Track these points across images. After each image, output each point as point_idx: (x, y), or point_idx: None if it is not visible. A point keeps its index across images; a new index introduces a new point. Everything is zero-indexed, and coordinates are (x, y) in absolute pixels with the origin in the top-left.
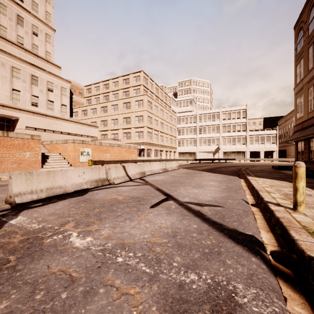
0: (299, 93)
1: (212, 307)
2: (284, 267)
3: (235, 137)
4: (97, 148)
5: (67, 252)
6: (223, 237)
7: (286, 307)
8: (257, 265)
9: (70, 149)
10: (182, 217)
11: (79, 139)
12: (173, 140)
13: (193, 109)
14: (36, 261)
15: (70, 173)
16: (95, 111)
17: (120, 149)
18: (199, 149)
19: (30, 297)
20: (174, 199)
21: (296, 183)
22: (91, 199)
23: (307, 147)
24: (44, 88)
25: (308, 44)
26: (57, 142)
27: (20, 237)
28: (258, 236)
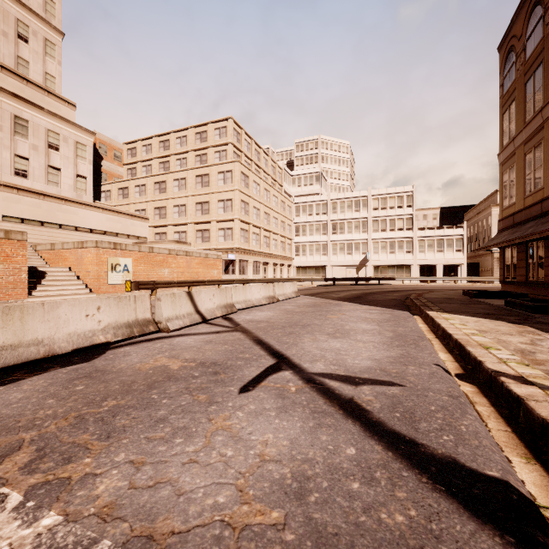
0: (507, 163)
1: None
2: None
3: (394, 240)
4: (144, 259)
5: None
6: (432, 491)
7: None
8: None
9: (90, 259)
10: (316, 419)
11: (111, 240)
12: (287, 244)
13: (322, 191)
14: None
15: (65, 311)
16: (144, 189)
17: (189, 261)
18: (332, 261)
19: None
20: (294, 366)
21: None
22: (106, 371)
23: (524, 257)
24: (41, 143)
25: (525, 75)
26: (63, 245)
27: None
28: (514, 478)
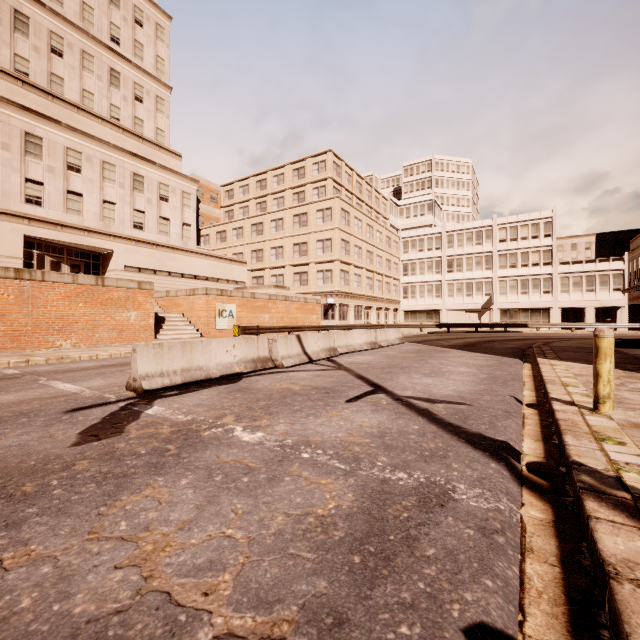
0: None
1: (419, 499)
2: (540, 478)
3: (527, 278)
4: (247, 304)
5: (236, 446)
6: (457, 441)
7: (518, 510)
8: (495, 471)
9: (201, 306)
10: (397, 415)
11: (212, 286)
12: (393, 285)
13: (435, 221)
14: (200, 451)
15: (214, 347)
16: (242, 232)
17: (288, 306)
18: (448, 304)
19: (208, 478)
20: (388, 392)
21: (596, 364)
22: (250, 389)
23: None
24: (154, 196)
25: None
26: (177, 292)
27: (169, 428)
28: (516, 444)
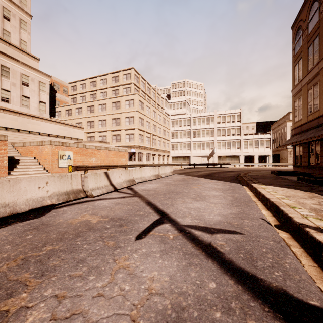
0: (297, 95)
1: None
2: None
3: (229, 141)
4: (80, 152)
5: None
6: (274, 319)
7: None
8: None
9: (47, 152)
10: (187, 259)
11: (61, 141)
12: (166, 143)
13: (187, 112)
14: None
15: (24, 185)
16: (81, 110)
17: (108, 153)
18: (193, 153)
19: None
20: (171, 220)
21: None
22: (49, 225)
23: (307, 151)
24: (17, 81)
25: (308, 43)
26: (31, 143)
27: None
28: None
